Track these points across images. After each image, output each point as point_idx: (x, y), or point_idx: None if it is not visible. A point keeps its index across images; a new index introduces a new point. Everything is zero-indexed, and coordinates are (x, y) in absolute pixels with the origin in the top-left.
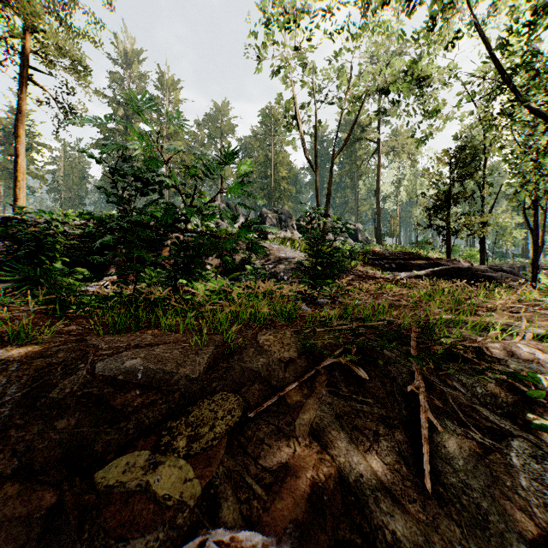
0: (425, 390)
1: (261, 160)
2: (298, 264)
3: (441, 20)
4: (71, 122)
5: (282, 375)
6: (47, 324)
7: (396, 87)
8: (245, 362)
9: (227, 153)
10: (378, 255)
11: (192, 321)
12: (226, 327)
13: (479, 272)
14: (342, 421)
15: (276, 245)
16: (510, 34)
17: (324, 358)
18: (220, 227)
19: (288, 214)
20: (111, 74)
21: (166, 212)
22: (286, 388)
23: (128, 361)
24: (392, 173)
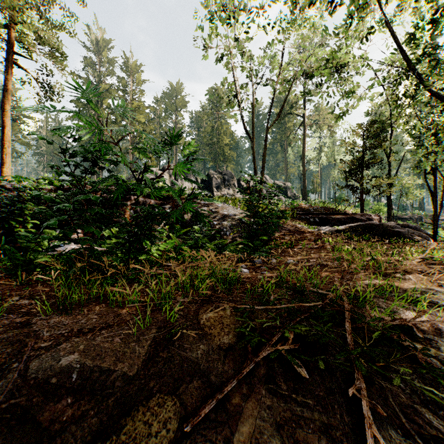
0: (365, 385)
1: (208, 130)
2: (238, 220)
3: (356, 17)
4: (50, 98)
5: (221, 368)
6: (4, 295)
7: (319, 72)
8: (185, 350)
9: (173, 135)
10: (304, 210)
11: (137, 298)
12: (169, 306)
13: (389, 228)
14: (282, 433)
15: (220, 203)
16: (416, 30)
17: (262, 344)
18: (174, 185)
19: (231, 175)
20: (85, 59)
21: (118, 189)
22: (225, 388)
23: (65, 358)
24: (315, 141)
